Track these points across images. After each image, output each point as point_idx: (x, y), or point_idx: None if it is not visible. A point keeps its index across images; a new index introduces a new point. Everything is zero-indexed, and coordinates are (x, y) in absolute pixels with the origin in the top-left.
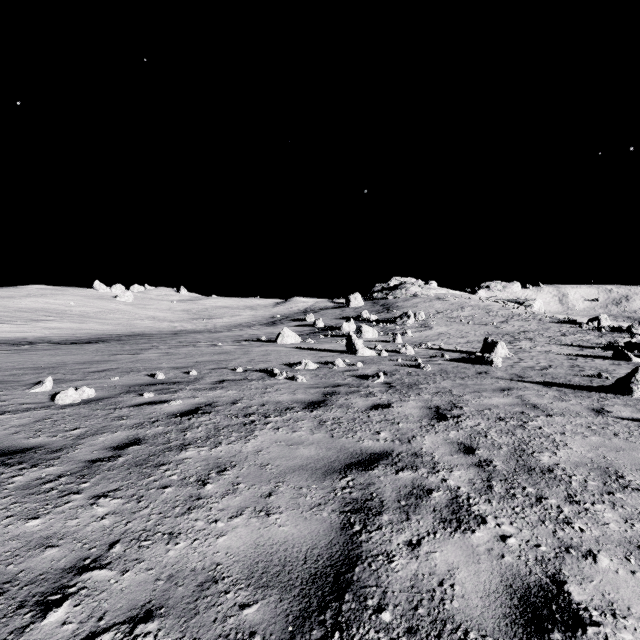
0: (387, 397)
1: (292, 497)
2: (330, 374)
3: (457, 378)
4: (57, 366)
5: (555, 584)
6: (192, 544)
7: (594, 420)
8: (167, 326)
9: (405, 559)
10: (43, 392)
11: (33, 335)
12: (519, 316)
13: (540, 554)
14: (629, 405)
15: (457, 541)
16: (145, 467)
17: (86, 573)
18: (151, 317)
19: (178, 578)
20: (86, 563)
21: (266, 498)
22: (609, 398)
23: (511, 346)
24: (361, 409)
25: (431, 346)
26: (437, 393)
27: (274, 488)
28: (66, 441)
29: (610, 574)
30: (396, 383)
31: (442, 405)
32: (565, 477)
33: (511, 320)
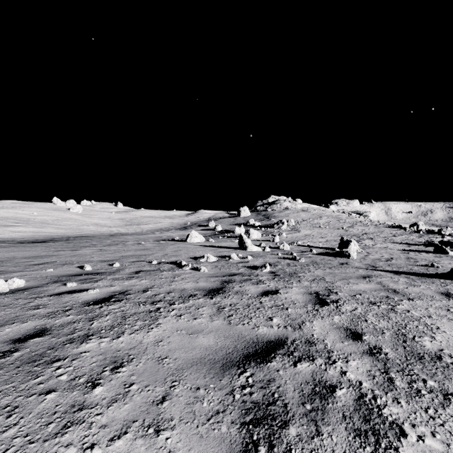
0: (274, 284)
1: (187, 402)
2: (227, 265)
3: (326, 268)
4: (6, 260)
5: None
6: None
7: (448, 303)
8: (106, 230)
9: None
10: None
11: (2, 236)
12: (361, 223)
13: None
14: None
15: None
16: (37, 364)
17: None
18: (95, 224)
19: None
20: None
21: (158, 405)
22: (448, 283)
23: (359, 244)
24: (254, 295)
25: (301, 244)
26: (314, 280)
27: (169, 390)
28: None
29: None
30: (279, 272)
31: (320, 291)
32: None
33: (356, 225)
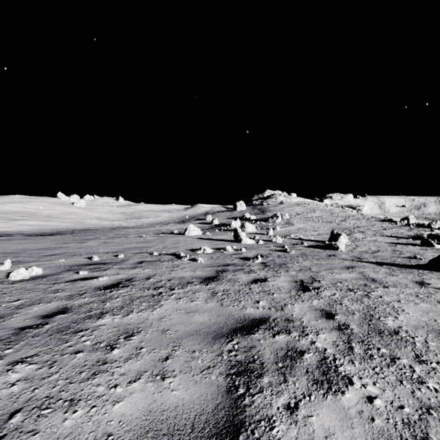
0: (264, 273)
1: (186, 360)
2: (222, 256)
3: (314, 259)
4: (21, 251)
5: None
6: (89, 412)
7: (419, 290)
8: (109, 224)
9: (285, 424)
10: (2, 271)
11: (11, 230)
12: (353, 216)
13: (405, 416)
14: None
15: (330, 403)
16: (65, 333)
17: None
18: (97, 217)
19: None
20: None
21: (163, 362)
22: (426, 273)
23: (349, 237)
24: (244, 283)
25: (293, 237)
26: (300, 270)
27: (171, 352)
28: (6, 311)
29: None
30: (270, 263)
31: (305, 279)
32: (409, 338)
33: (348, 219)
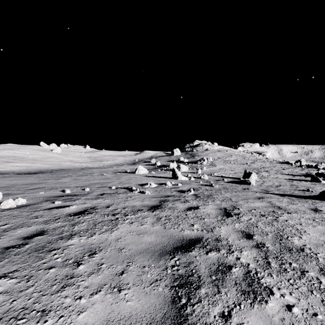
0: (196, 203)
1: (138, 274)
2: (163, 190)
3: (233, 192)
4: (11, 186)
5: None
6: (57, 321)
7: (315, 215)
8: (78, 165)
9: None
10: None
11: (5, 170)
12: (260, 160)
13: (320, 323)
14: None
15: (257, 312)
16: (41, 252)
17: None
18: (70, 160)
19: None
20: None
21: (119, 276)
22: (317, 202)
23: (257, 175)
24: (181, 210)
25: (216, 175)
26: (223, 200)
27: (126, 267)
28: None
29: None
30: (200, 194)
31: (227, 207)
32: (313, 254)
33: (256, 162)
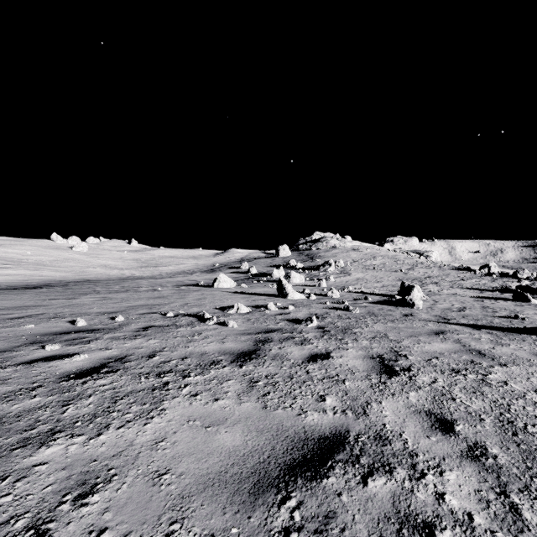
0: (324, 344)
1: None
2: (262, 318)
3: (387, 321)
4: None
5: None
6: None
7: None
8: (117, 273)
9: None
10: None
11: None
12: (422, 264)
13: None
14: None
15: None
16: None
17: None
18: (103, 265)
19: None
20: None
21: None
22: None
23: (422, 289)
24: (298, 361)
25: (353, 290)
26: (374, 338)
27: None
28: None
29: None
30: (329, 327)
31: (385, 354)
32: None
33: (416, 267)
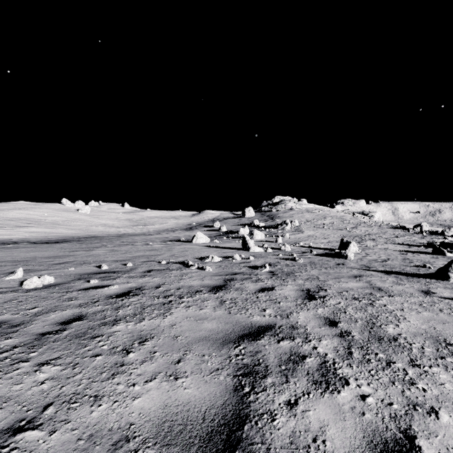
0: (271, 282)
1: (196, 363)
2: (230, 265)
3: (322, 268)
4: (30, 260)
5: (407, 439)
6: (112, 406)
7: (424, 299)
8: (114, 231)
9: (285, 417)
10: (15, 279)
11: (17, 237)
12: (365, 223)
13: (393, 411)
14: (448, 288)
15: (326, 400)
16: (83, 339)
17: (20, 434)
18: (103, 224)
19: (97, 437)
20: (22, 424)
21: (176, 364)
22: (433, 282)
23: (360, 245)
24: (252, 291)
25: (303, 245)
26: (308, 279)
27: (182, 356)
28: (25, 318)
29: (451, 429)
30: (278, 272)
31: (312, 288)
32: (407, 345)
33: (359, 226)
